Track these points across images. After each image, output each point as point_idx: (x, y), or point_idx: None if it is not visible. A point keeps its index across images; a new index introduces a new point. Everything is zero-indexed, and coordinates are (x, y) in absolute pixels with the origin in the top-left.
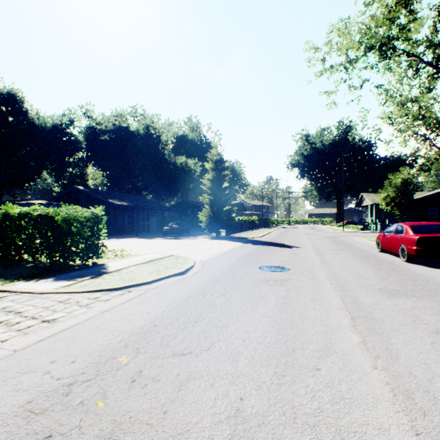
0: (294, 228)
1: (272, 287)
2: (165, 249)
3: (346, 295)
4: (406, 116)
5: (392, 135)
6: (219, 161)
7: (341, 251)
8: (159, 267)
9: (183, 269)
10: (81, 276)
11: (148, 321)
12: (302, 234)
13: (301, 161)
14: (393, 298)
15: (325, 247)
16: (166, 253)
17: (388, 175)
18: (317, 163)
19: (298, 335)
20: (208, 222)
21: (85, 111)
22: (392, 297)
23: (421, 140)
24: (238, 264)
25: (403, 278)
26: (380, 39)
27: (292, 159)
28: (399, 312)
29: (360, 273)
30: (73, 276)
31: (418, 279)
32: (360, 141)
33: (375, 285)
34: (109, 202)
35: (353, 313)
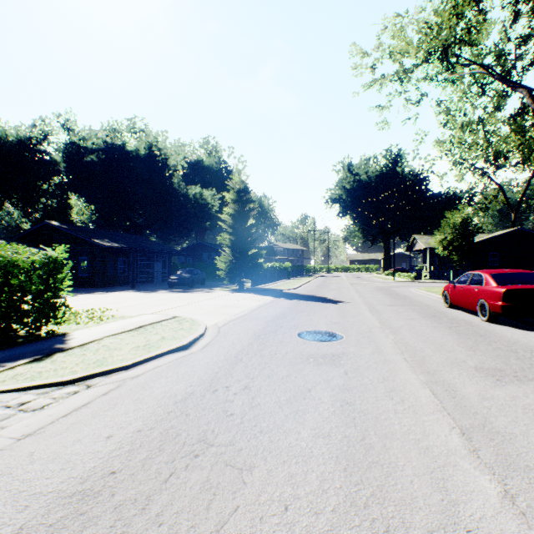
0: (335, 277)
1: (322, 370)
2: (167, 308)
3: (435, 381)
4: (463, 145)
5: (454, 164)
6: (243, 190)
7: (401, 308)
8: (150, 337)
9: (186, 341)
10: (15, 358)
11: (100, 460)
12: (346, 284)
13: (343, 196)
14: (503, 384)
15: (379, 301)
16: (166, 313)
17: (443, 214)
18: (361, 198)
19: (385, 484)
20: (229, 270)
21: (64, 121)
22: (500, 382)
23: (479, 174)
24: (268, 329)
25: (497, 347)
26: (444, 42)
27: (332, 194)
28: (528, 414)
29: (438, 341)
30: (2, 359)
31: (517, 349)
32: (411, 173)
33: (466, 361)
34: (95, 243)
35: (459, 421)
